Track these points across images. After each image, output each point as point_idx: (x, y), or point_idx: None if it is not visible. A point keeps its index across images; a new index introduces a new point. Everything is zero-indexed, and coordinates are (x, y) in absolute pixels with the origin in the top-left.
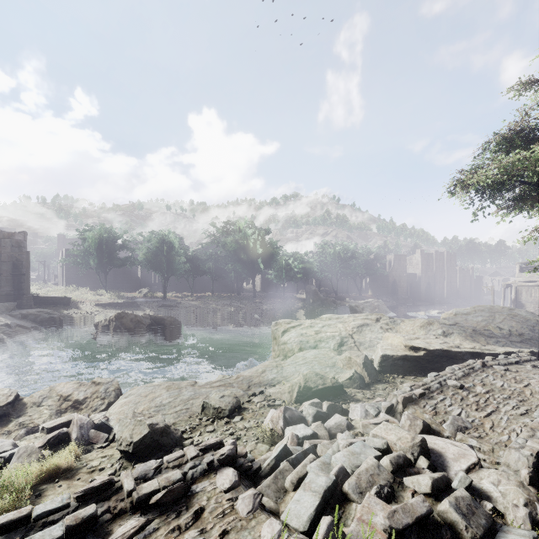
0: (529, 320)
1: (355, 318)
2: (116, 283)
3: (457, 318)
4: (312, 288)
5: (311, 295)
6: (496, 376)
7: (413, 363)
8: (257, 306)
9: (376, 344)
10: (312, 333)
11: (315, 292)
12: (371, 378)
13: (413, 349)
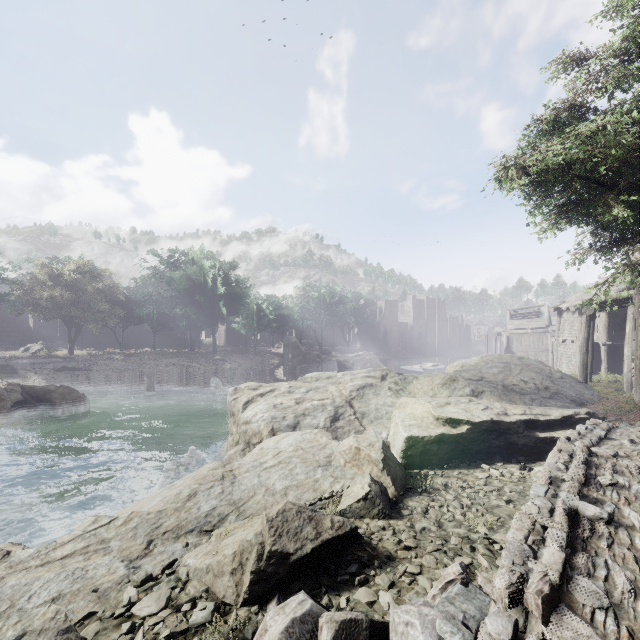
0: (543, 370)
1: (354, 377)
2: None
3: (471, 371)
4: (291, 340)
5: (290, 348)
6: (624, 473)
7: (452, 445)
8: (217, 365)
9: (384, 413)
10: (290, 402)
11: (295, 345)
12: (398, 486)
13: (449, 422)
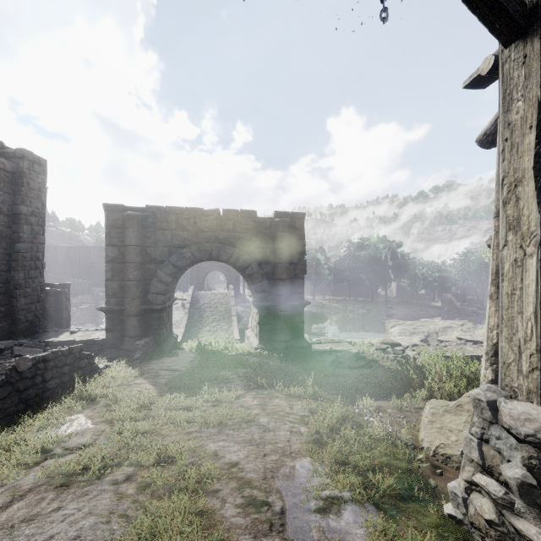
0: None
1: (444, 323)
2: None
3: None
4: (446, 297)
5: (445, 303)
6: (474, 347)
7: None
8: (387, 311)
9: None
10: (410, 328)
11: (450, 301)
12: None
13: (459, 339)
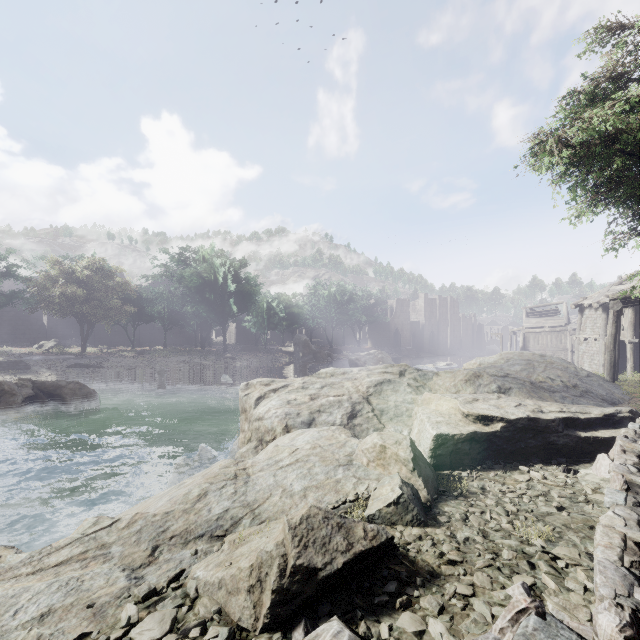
0: (568, 368)
1: (370, 372)
2: (3, 334)
3: (491, 368)
4: (301, 338)
5: (300, 347)
6: None
7: (485, 445)
8: (228, 363)
9: (404, 410)
10: (305, 398)
11: (306, 343)
12: (430, 489)
13: (481, 419)
